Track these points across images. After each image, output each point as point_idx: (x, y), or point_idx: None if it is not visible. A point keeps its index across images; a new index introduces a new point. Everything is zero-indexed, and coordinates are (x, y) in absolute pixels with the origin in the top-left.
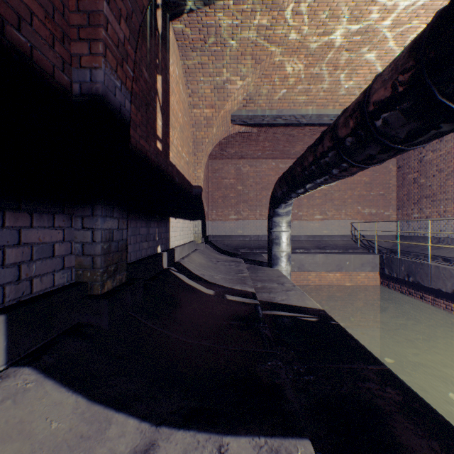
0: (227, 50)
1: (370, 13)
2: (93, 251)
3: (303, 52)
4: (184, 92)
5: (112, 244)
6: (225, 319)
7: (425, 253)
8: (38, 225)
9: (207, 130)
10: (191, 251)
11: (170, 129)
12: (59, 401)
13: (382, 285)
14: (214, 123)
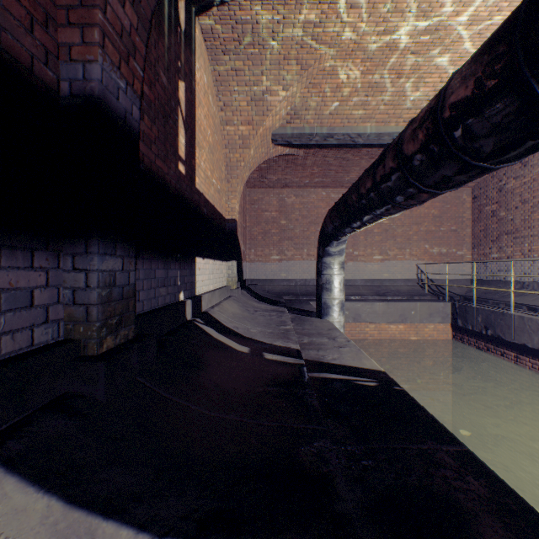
0: (266, 53)
1: (442, 7)
2: (87, 299)
3: (359, 56)
4: (215, 105)
5: (114, 290)
6: (262, 384)
7: (507, 301)
8: (9, 265)
9: (243, 151)
10: (223, 298)
11: (196, 149)
12: (22, 508)
13: (455, 339)
14: (251, 142)
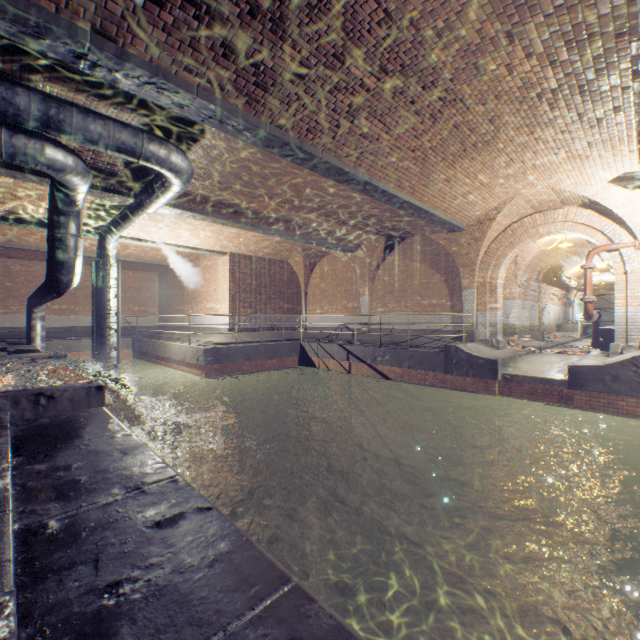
0: None
1: None
2: None
3: (46, 233)
4: None
5: None
6: None
7: (157, 335)
8: None
9: None
10: None
11: None
12: None
13: (134, 357)
14: None
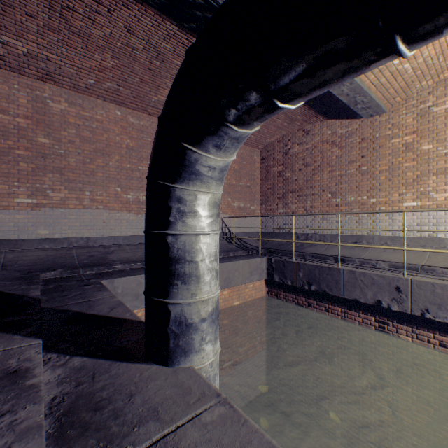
0: None
1: None
2: None
3: None
4: None
5: None
6: None
7: (308, 252)
8: None
9: None
10: None
11: None
12: None
13: (270, 295)
14: None
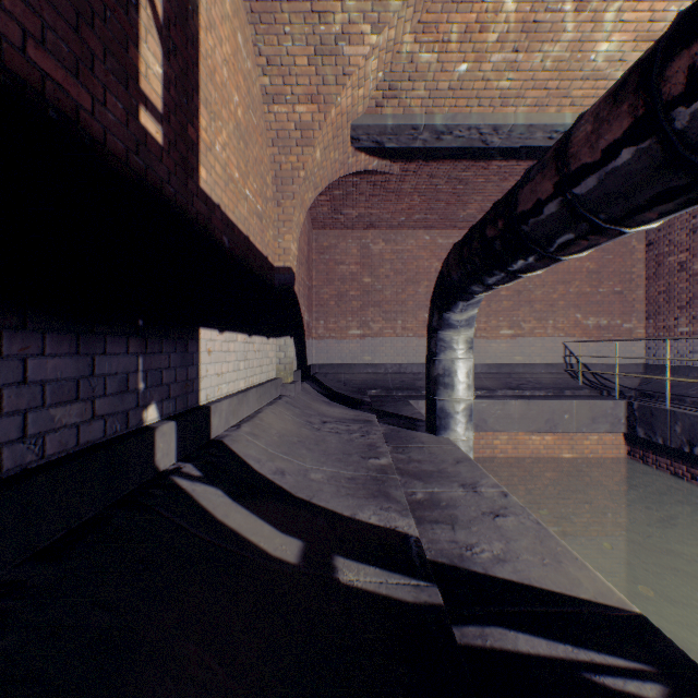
0: None
1: None
2: None
3: None
4: (251, 59)
5: None
6: None
7: None
8: None
9: (302, 151)
10: (266, 402)
11: (201, 110)
12: None
13: (631, 457)
14: (317, 136)
